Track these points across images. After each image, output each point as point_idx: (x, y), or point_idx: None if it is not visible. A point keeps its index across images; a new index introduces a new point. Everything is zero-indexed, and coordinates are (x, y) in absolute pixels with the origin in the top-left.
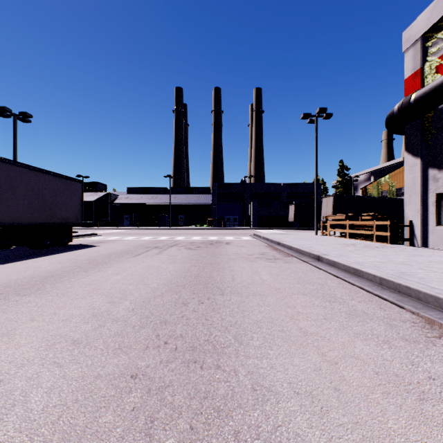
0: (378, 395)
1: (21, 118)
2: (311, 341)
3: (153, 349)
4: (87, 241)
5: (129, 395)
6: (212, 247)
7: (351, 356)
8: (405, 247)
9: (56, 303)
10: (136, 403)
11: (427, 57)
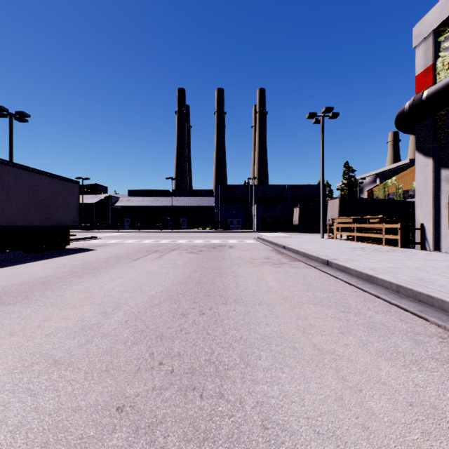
0: (418, 436)
1: (17, 118)
2: (328, 361)
3: (145, 372)
4: (86, 244)
5: (111, 436)
6: (214, 251)
7: (376, 381)
8: (416, 251)
9: (42, 314)
10: (119, 447)
11: (439, 53)
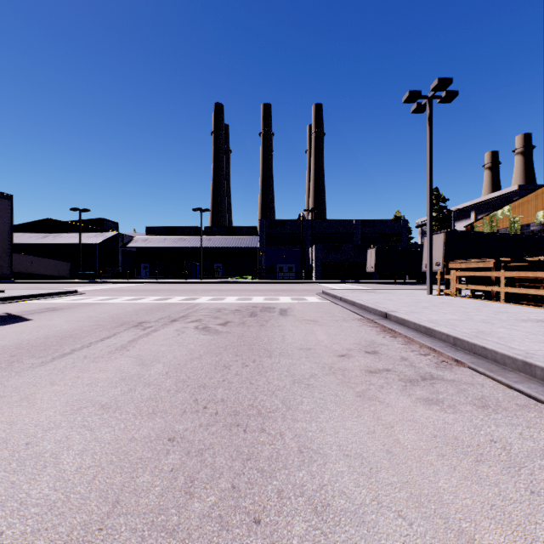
0: None
1: None
2: None
3: None
4: (36, 306)
5: None
6: (252, 324)
7: None
8: None
9: None
10: None
11: None
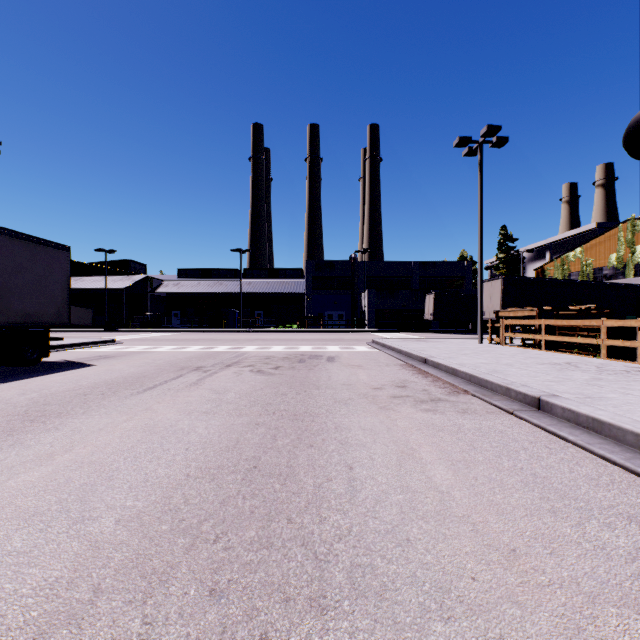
0: None
1: None
2: None
3: None
4: (86, 354)
5: None
6: (301, 368)
7: None
8: None
9: None
10: None
11: None
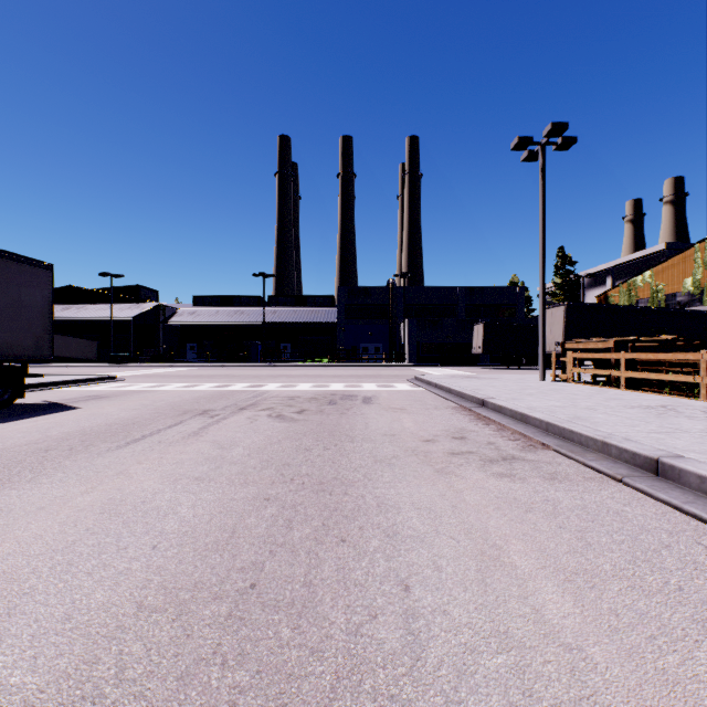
0: None
1: None
2: None
3: None
4: (76, 394)
5: None
6: (332, 412)
7: None
8: None
9: None
10: None
11: None
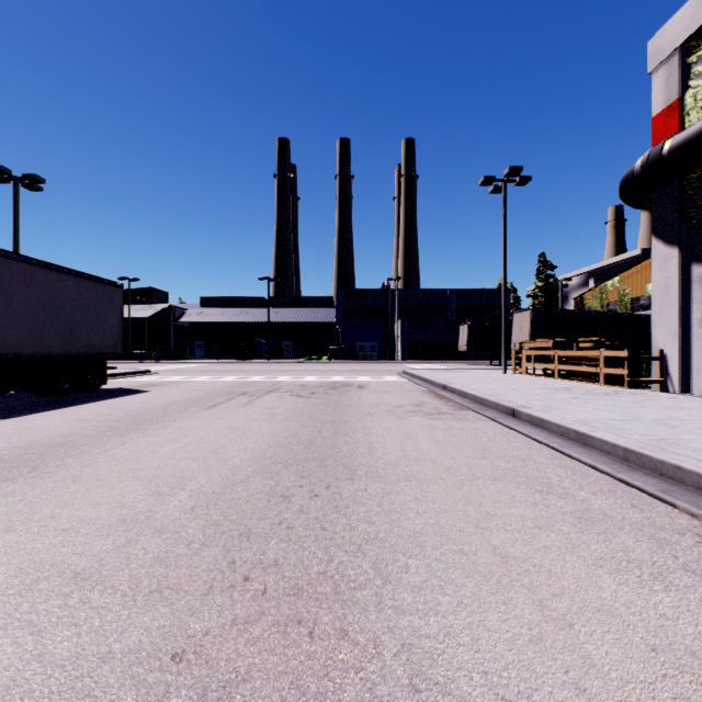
0: None
1: (26, 184)
2: (518, 575)
3: (221, 594)
4: (133, 383)
5: None
6: (335, 393)
7: (597, 609)
8: (654, 394)
9: (58, 496)
10: None
11: (689, 81)
